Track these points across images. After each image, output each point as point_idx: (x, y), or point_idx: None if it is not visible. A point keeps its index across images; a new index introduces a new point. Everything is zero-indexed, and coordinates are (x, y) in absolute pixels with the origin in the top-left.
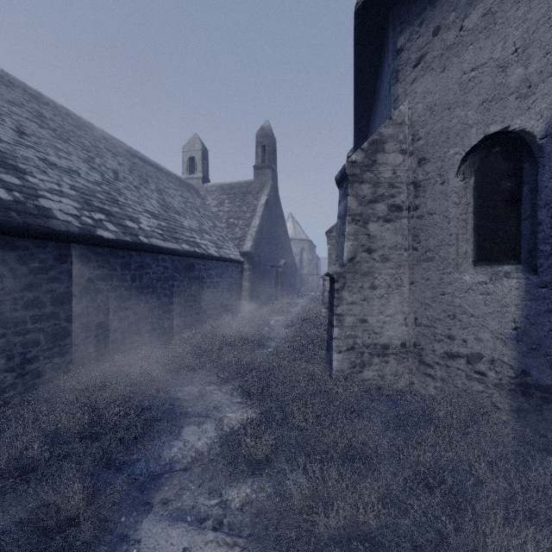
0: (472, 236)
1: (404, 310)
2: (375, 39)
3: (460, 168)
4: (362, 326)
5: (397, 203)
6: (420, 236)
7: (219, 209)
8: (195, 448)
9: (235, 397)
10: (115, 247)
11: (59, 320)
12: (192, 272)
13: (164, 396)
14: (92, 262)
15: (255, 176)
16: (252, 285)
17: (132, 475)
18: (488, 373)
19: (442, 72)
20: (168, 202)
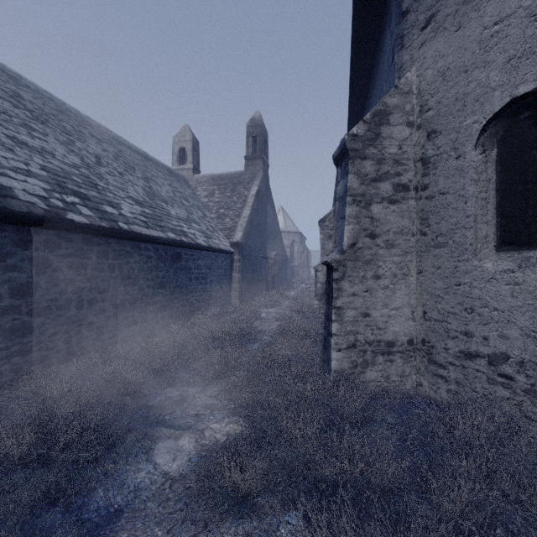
0: (494, 217)
1: (412, 303)
2: (375, 6)
3: (479, 139)
4: (364, 321)
5: (403, 183)
6: (430, 219)
7: (209, 199)
8: (168, 471)
9: (221, 401)
10: (89, 234)
11: (19, 314)
12: (179, 263)
13: (140, 400)
14: (62, 249)
15: (246, 167)
16: (242, 276)
17: (84, 513)
18: (516, 376)
19: (457, 31)
20: (155, 190)
